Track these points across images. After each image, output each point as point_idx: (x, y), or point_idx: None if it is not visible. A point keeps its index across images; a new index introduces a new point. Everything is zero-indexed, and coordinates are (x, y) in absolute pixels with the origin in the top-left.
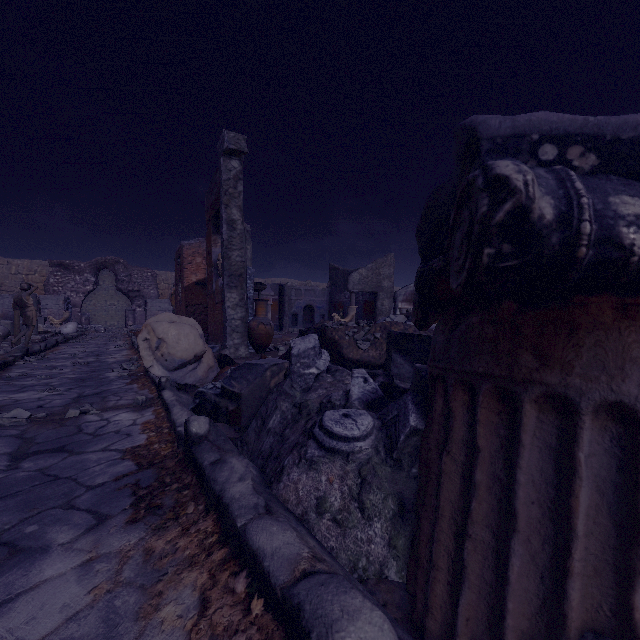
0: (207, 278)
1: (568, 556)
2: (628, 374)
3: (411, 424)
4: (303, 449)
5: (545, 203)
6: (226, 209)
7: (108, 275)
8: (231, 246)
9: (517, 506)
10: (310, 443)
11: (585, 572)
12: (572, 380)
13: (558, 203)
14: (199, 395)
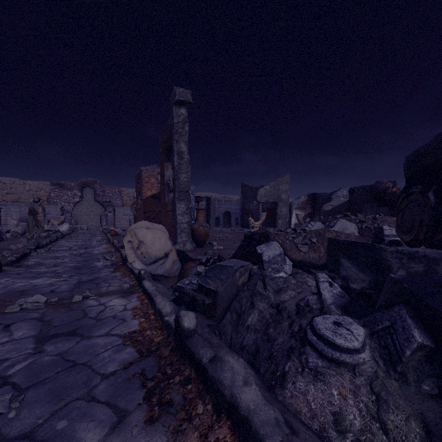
0: (161, 193)
1: None
2: None
3: (417, 340)
4: (302, 356)
5: None
6: (176, 144)
7: (89, 191)
8: (180, 170)
9: None
10: (308, 351)
11: None
12: None
13: None
14: (178, 289)
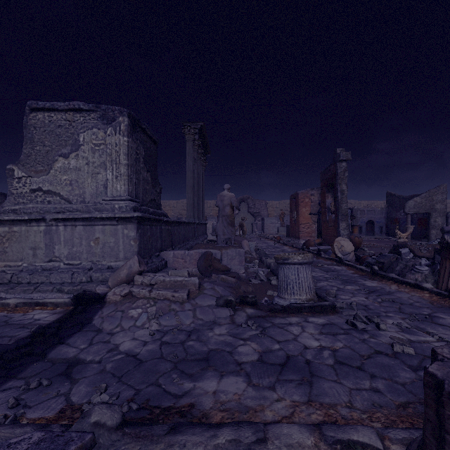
0: (321, 213)
1: None
2: None
3: (438, 268)
4: (410, 272)
5: None
6: (339, 185)
7: (244, 205)
8: (342, 202)
9: None
10: (412, 271)
11: None
12: None
13: None
14: (367, 262)
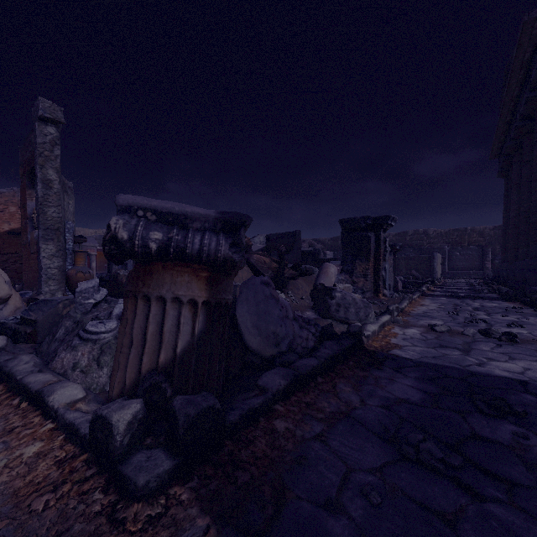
0: (21, 229)
1: (145, 348)
2: (164, 287)
3: None
4: (71, 342)
5: (125, 234)
6: (41, 169)
7: None
8: (47, 203)
9: (133, 335)
10: (75, 338)
11: (151, 352)
12: (150, 290)
13: (130, 234)
14: (1, 325)
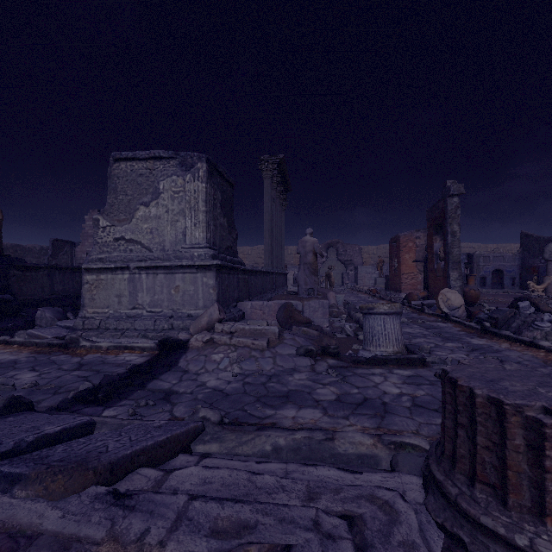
0: (428, 260)
1: None
2: None
3: None
4: (528, 328)
5: None
6: (450, 226)
7: (332, 251)
8: (453, 246)
9: None
10: (530, 327)
11: None
12: None
13: None
14: (477, 318)
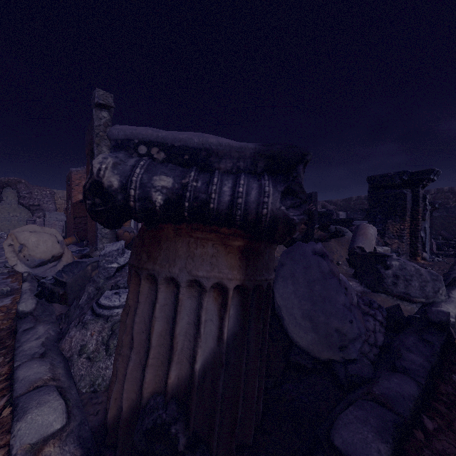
0: None
1: (148, 357)
2: (176, 263)
3: None
4: (83, 316)
5: (114, 179)
6: (97, 147)
7: (11, 192)
8: None
9: (133, 334)
10: (88, 312)
11: (158, 364)
12: (156, 267)
13: (123, 179)
14: (41, 284)
